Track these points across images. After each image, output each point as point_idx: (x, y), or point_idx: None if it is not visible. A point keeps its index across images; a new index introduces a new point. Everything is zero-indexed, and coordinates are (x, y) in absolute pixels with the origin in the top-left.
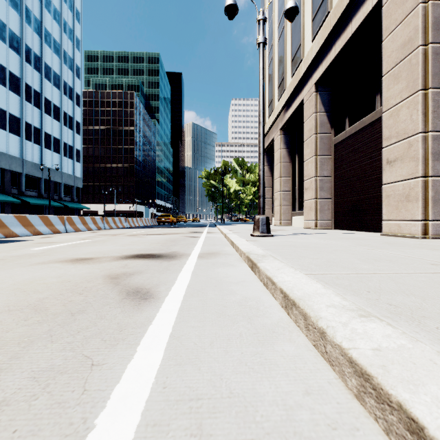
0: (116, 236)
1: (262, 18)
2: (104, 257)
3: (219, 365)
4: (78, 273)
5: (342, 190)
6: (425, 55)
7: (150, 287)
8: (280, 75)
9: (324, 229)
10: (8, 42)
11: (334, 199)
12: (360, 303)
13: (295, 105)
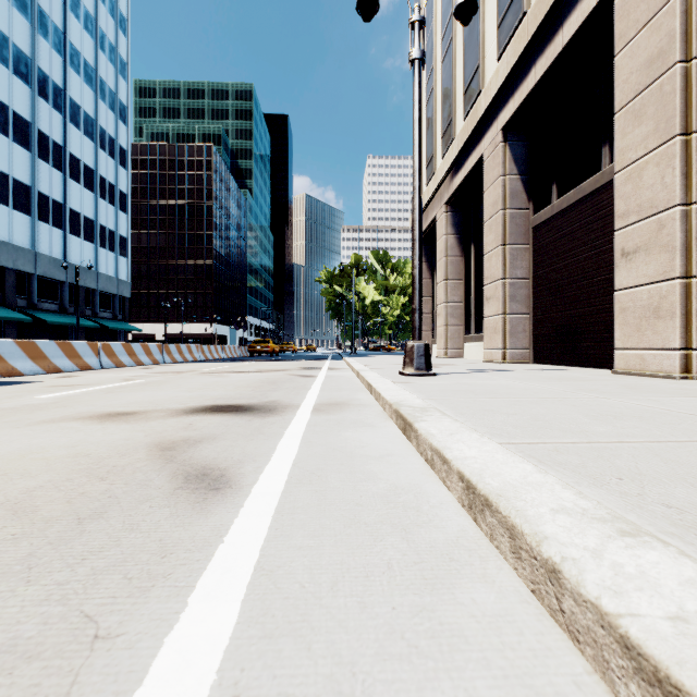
0: (181, 374)
1: (419, 18)
2: (155, 410)
3: (349, 638)
4: (107, 440)
5: (547, 301)
6: (687, 77)
7: (228, 466)
8: (446, 117)
9: (516, 363)
10: (12, 65)
11: (533, 314)
12: (611, 503)
13: (471, 164)
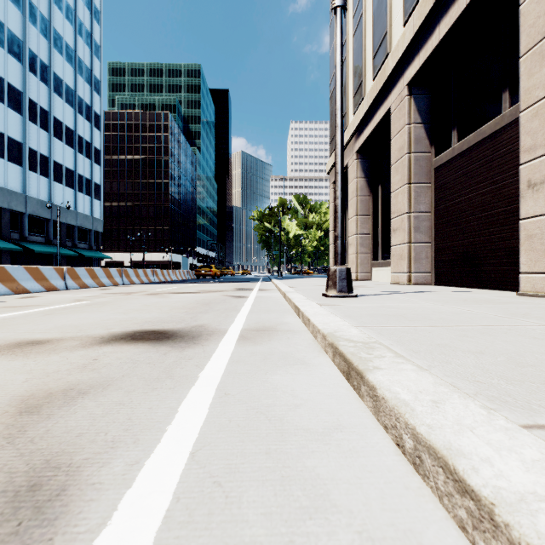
0: (129, 295)
1: None
2: (71, 338)
3: None
4: None
5: (448, 231)
6: None
7: (86, 460)
8: (357, 80)
9: (420, 285)
10: (7, 46)
11: (435, 243)
12: None
13: (379, 117)
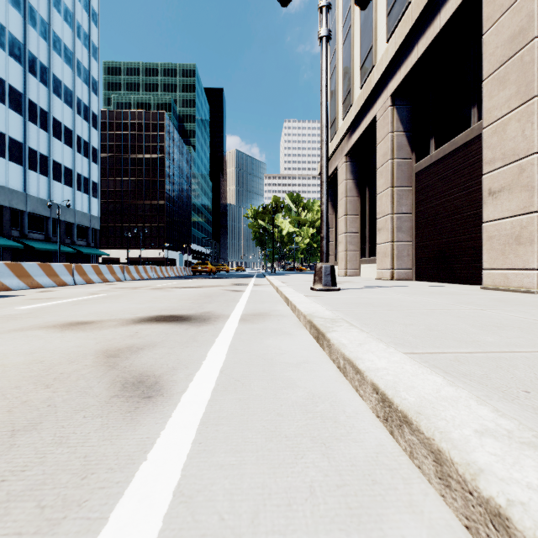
0: (136, 289)
1: (326, 4)
2: (109, 320)
3: None
4: (62, 347)
5: (426, 231)
6: None
7: (162, 373)
8: (346, 87)
9: (402, 280)
10: (8, 48)
11: (415, 242)
12: (530, 421)
13: (365, 124)
